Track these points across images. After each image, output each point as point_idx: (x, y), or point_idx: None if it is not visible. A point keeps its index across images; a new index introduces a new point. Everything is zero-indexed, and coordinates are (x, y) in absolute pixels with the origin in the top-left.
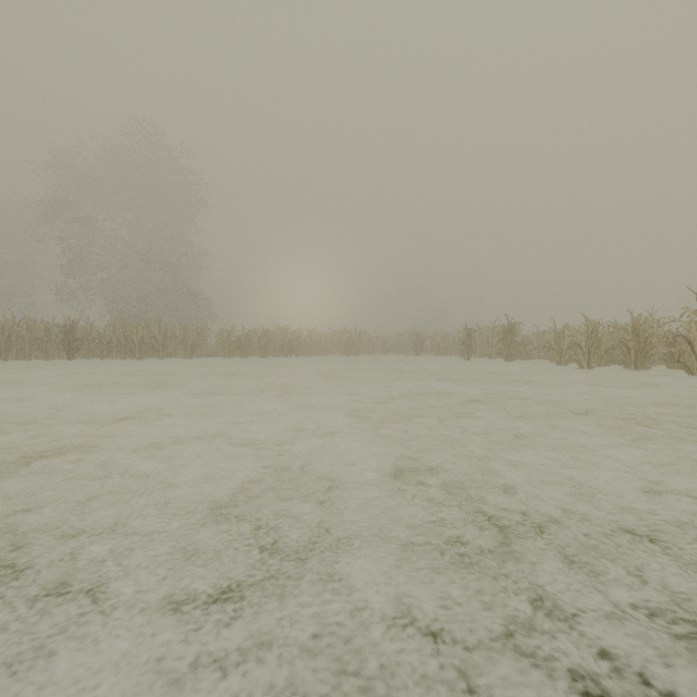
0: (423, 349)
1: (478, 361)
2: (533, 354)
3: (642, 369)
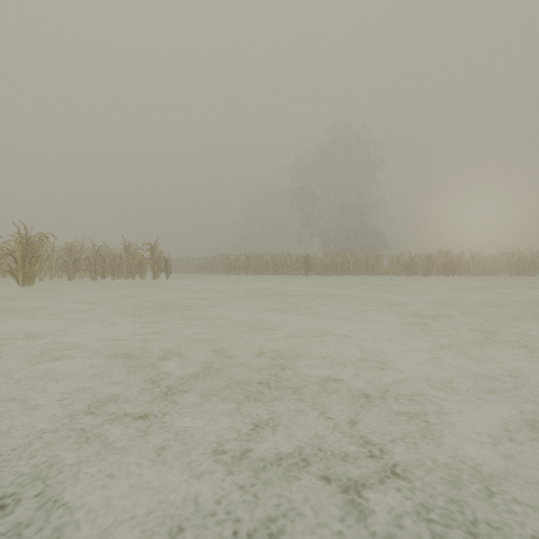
0: None
1: None
2: None
3: None
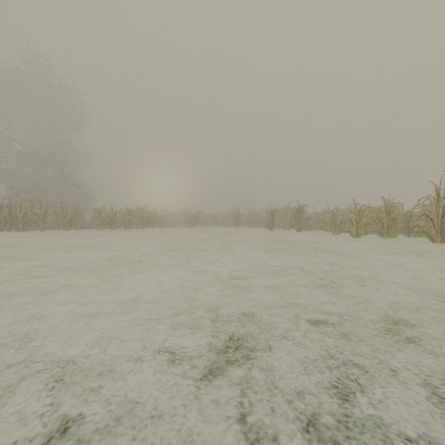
0: (240, 223)
1: (277, 231)
2: (312, 226)
3: (391, 237)
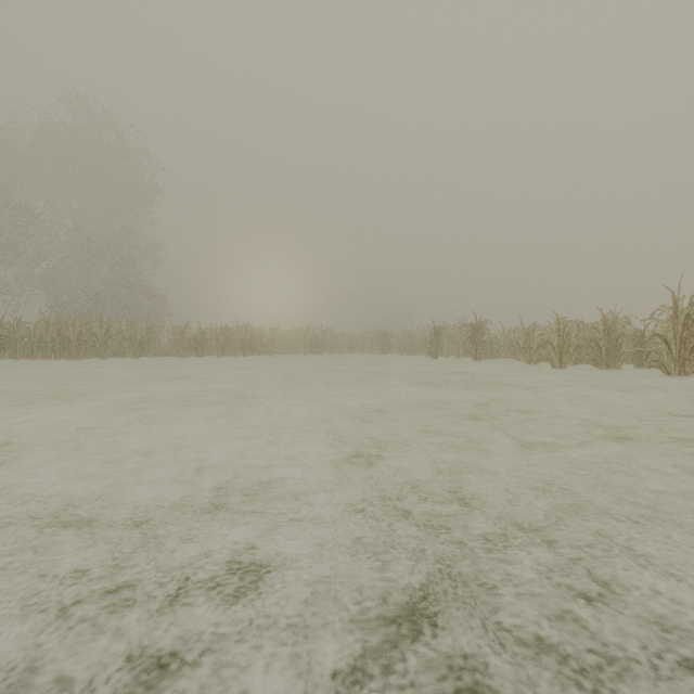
0: (389, 347)
1: (445, 359)
2: (499, 353)
3: (612, 369)
